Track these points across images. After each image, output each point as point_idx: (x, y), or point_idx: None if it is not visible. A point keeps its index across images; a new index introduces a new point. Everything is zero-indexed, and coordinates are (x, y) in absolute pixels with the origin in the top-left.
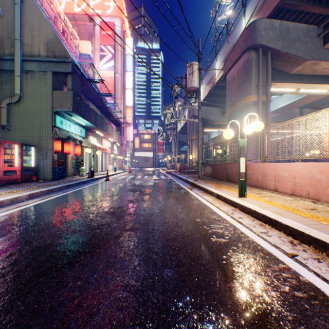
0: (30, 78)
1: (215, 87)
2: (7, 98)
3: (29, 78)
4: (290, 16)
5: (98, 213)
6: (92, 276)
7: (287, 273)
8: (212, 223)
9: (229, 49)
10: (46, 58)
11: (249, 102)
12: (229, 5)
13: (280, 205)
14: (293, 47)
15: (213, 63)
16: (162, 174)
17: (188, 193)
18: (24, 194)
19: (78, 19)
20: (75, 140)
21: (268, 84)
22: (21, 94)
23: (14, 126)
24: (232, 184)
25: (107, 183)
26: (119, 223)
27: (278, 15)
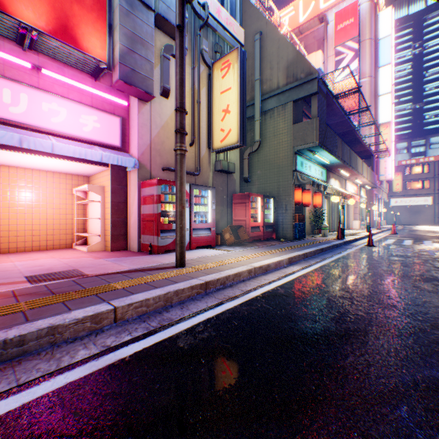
0: (268, 118)
1: None
2: (248, 148)
3: (266, 119)
4: None
5: None
6: None
7: None
8: None
9: None
10: (284, 87)
11: None
12: None
13: None
14: None
15: None
16: None
17: None
18: (283, 257)
19: (304, 29)
20: (318, 186)
21: None
22: (260, 140)
23: (253, 178)
24: None
25: (374, 250)
26: None
27: None
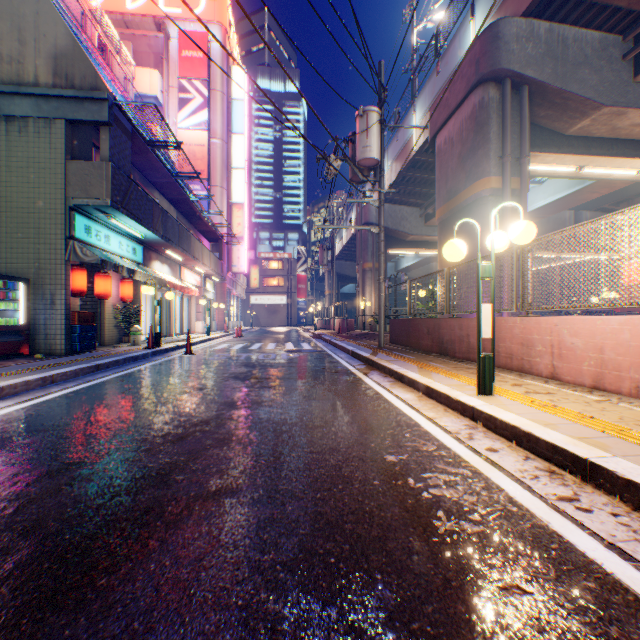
0: (17, 132)
1: (412, 165)
2: None
3: (13, 132)
4: (569, 14)
5: (145, 440)
6: None
7: None
8: (428, 469)
9: (441, 86)
10: (51, 89)
11: (485, 191)
12: (439, 1)
13: (583, 418)
14: (575, 78)
15: (408, 116)
16: (305, 340)
17: (360, 383)
18: None
19: (134, 24)
20: (119, 268)
21: (524, 153)
22: None
23: None
24: (452, 363)
25: (186, 359)
26: (188, 473)
27: (545, 12)
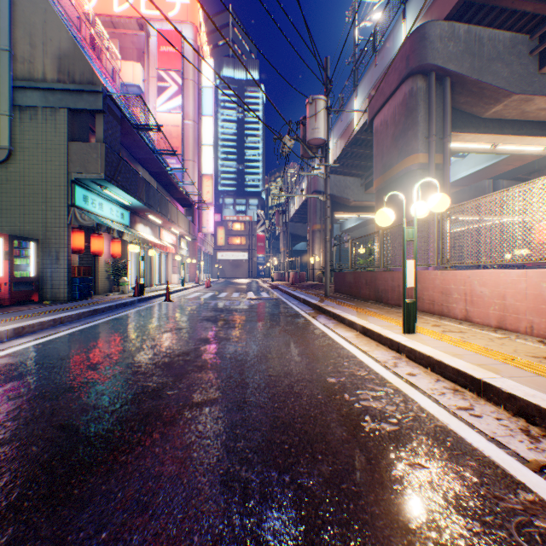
0: (28, 119)
1: (353, 142)
2: None
3: (25, 119)
4: (484, 17)
5: (141, 367)
6: (95, 537)
7: (544, 519)
8: (360, 388)
9: (378, 76)
10: (56, 84)
11: (414, 165)
12: (377, 4)
13: (484, 350)
14: (489, 71)
15: (350, 101)
16: (264, 290)
17: (309, 324)
18: (6, 328)
19: (121, 24)
20: (111, 230)
21: (446, 134)
22: (12, 147)
23: None
24: (385, 308)
25: (166, 305)
26: (177, 390)
27: (464, 16)
